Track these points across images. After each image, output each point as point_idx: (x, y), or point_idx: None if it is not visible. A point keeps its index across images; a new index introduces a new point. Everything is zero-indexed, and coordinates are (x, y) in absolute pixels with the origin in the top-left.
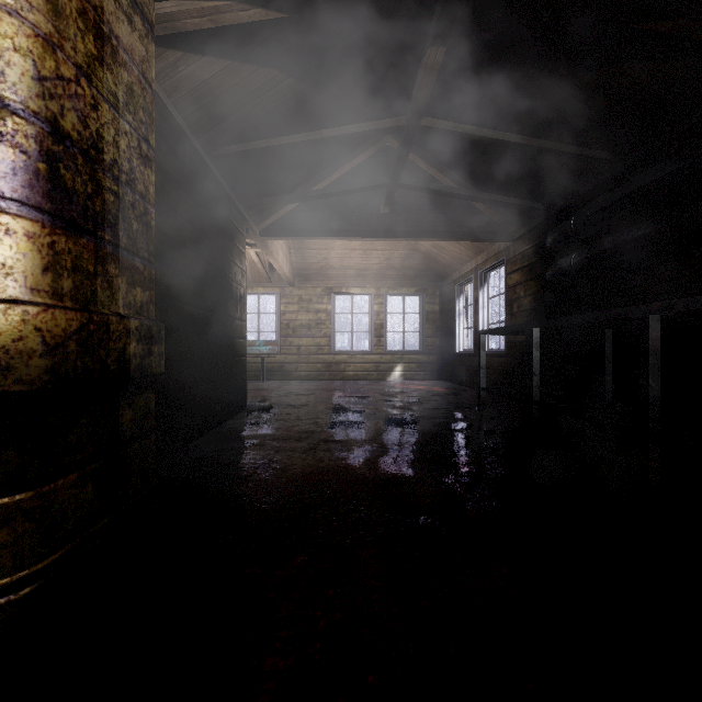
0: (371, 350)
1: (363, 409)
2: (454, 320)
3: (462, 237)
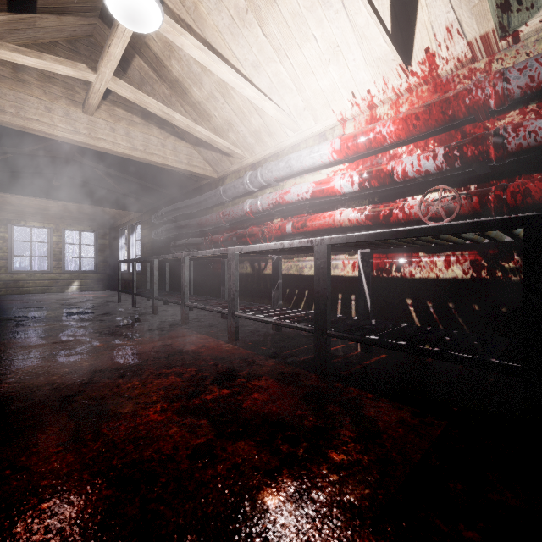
0: (50, 270)
1: (38, 307)
2: (118, 251)
3: (112, 207)
